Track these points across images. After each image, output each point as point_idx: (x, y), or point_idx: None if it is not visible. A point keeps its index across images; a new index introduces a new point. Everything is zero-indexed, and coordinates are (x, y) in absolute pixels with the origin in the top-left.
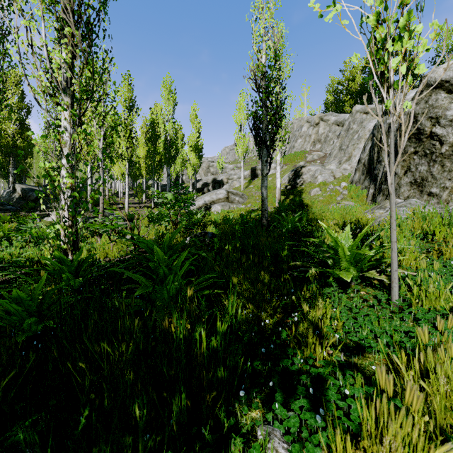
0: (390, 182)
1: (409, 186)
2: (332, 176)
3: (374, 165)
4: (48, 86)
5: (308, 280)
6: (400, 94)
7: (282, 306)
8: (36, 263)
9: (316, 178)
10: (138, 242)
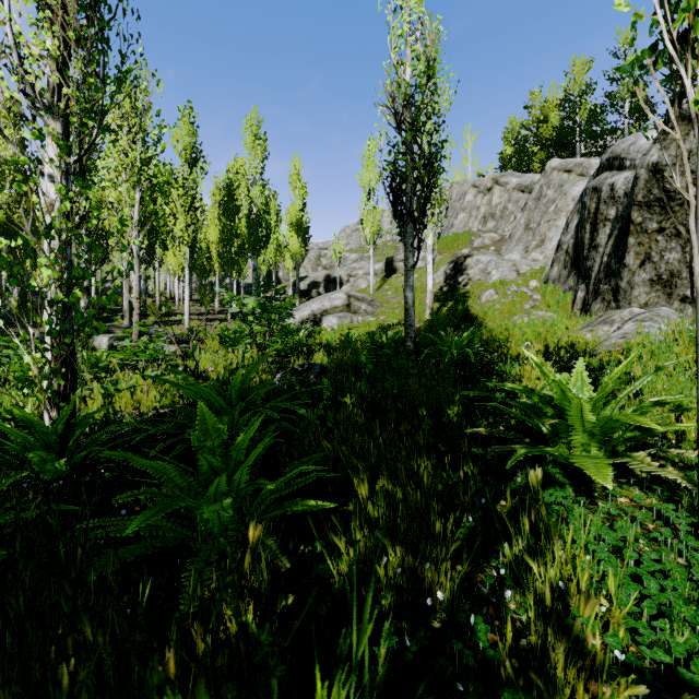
0: (698, 270)
1: (648, 286)
2: (514, 271)
3: (584, 254)
4: (17, 100)
5: (507, 468)
6: (628, 138)
7: (462, 538)
8: (8, 421)
9: (489, 275)
10: (180, 388)
